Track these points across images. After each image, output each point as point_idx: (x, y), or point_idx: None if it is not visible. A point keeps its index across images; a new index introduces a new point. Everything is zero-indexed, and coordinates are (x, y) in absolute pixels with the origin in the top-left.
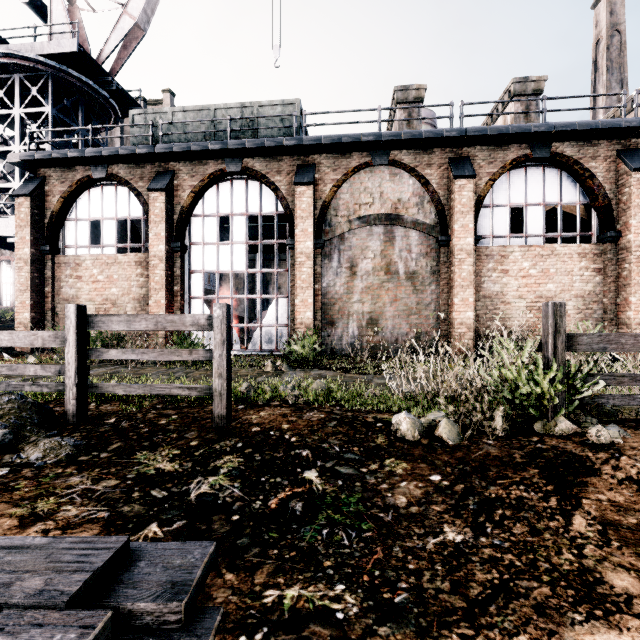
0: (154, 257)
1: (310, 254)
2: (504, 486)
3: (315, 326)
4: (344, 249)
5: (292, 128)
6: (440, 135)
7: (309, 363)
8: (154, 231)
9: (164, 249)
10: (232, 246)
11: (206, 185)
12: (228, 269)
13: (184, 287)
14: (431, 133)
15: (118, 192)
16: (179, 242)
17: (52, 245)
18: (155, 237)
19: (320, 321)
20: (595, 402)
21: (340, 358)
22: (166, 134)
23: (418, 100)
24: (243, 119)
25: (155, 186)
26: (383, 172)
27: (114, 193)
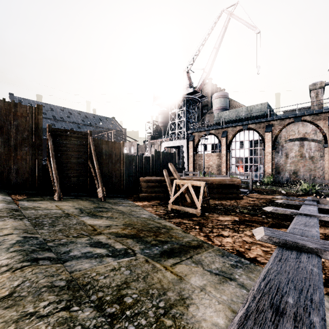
0: (222, 154)
1: (270, 152)
2: (290, 196)
3: (271, 174)
4: (283, 149)
5: (264, 111)
6: (321, 111)
7: (269, 184)
8: (222, 148)
9: (225, 152)
10: (244, 150)
11: (236, 133)
12: (243, 156)
13: (230, 161)
14: (317, 111)
15: (211, 137)
16: (229, 150)
17: (196, 151)
18: (223, 149)
19: (274, 172)
20: (320, 191)
21: (281, 184)
22: (225, 121)
23: (321, 87)
24: (247, 111)
25: (223, 136)
26: (299, 124)
27: (210, 137)
